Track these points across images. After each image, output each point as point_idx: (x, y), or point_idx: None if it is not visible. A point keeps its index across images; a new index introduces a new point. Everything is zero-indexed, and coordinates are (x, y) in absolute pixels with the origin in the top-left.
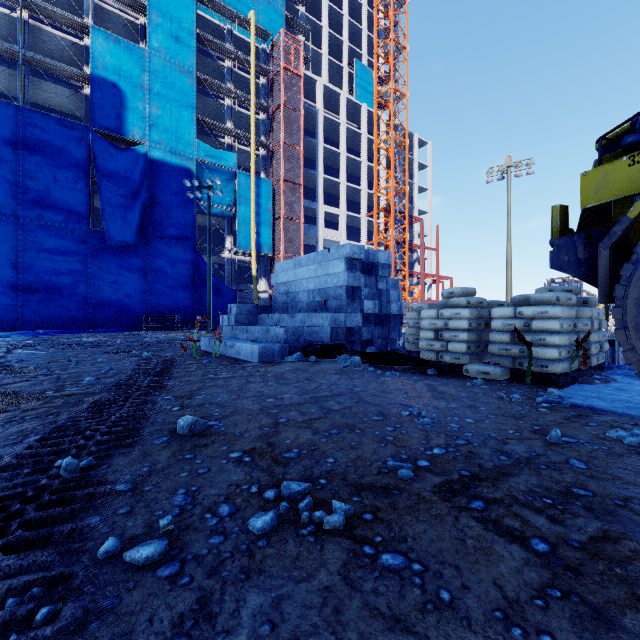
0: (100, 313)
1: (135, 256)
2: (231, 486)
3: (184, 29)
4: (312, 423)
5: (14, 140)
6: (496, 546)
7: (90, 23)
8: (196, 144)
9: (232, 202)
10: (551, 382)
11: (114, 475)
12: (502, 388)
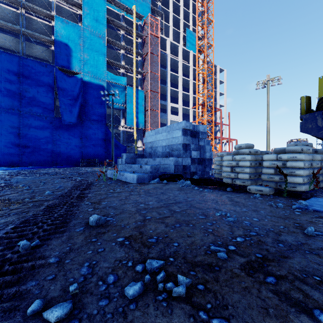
0: (59, 158)
1: (76, 129)
2: (116, 261)
3: (100, 15)
4: (164, 219)
5: (18, 73)
6: (290, 315)
7: (54, 14)
8: (106, 73)
9: (124, 102)
10: (298, 196)
11: (49, 252)
12: (271, 199)
